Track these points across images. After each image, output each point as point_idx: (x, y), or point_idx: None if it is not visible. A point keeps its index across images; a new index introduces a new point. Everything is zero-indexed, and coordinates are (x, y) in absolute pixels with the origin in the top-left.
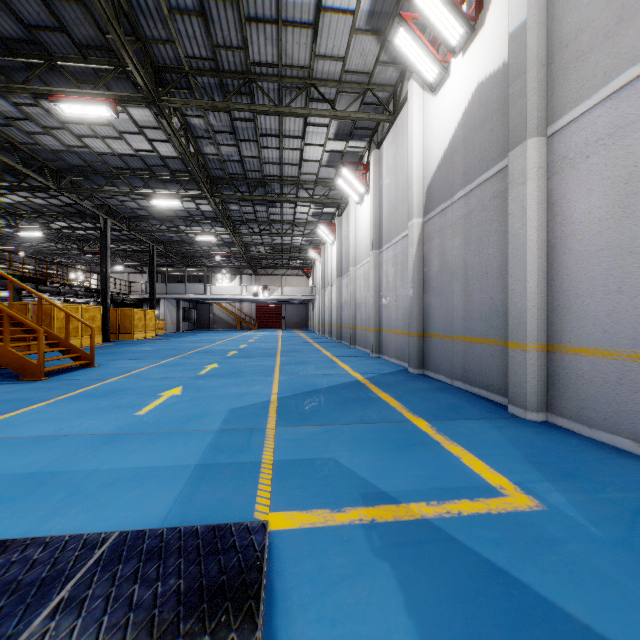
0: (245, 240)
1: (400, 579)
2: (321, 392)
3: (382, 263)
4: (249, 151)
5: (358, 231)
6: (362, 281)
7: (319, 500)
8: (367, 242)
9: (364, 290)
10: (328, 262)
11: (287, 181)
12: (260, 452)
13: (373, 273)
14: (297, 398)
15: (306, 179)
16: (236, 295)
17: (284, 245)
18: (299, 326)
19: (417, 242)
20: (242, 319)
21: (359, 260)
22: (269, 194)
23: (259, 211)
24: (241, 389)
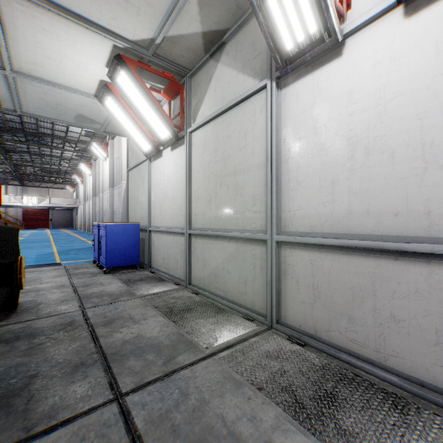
0: (16, 162)
1: (88, 262)
2: (77, 249)
3: (114, 195)
4: (29, 120)
5: (104, 174)
6: (106, 201)
7: (73, 260)
8: (108, 182)
9: (107, 206)
10: (87, 186)
11: (57, 137)
12: (55, 258)
13: (110, 199)
14: (66, 251)
15: (71, 139)
16: (5, 202)
17: (52, 169)
18: (65, 226)
19: (124, 191)
20: (9, 221)
21: (105, 190)
22: (42, 141)
23: (32, 148)
24: (37, 251)
